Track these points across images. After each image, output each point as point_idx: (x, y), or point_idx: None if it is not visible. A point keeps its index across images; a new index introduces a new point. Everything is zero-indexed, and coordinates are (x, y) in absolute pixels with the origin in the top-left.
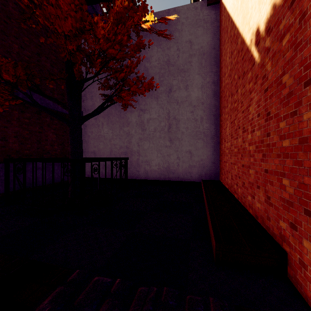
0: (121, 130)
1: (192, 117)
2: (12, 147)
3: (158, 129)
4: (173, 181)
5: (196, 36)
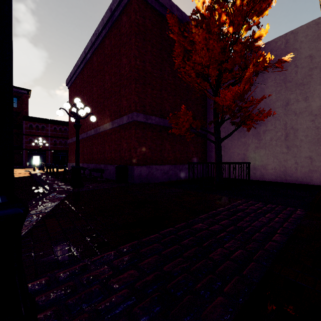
0: (239, 141)
1: (312, 126)
2: (177, 156)
3: (274, 138)
4: (291, 184)
5: (317, 49)
